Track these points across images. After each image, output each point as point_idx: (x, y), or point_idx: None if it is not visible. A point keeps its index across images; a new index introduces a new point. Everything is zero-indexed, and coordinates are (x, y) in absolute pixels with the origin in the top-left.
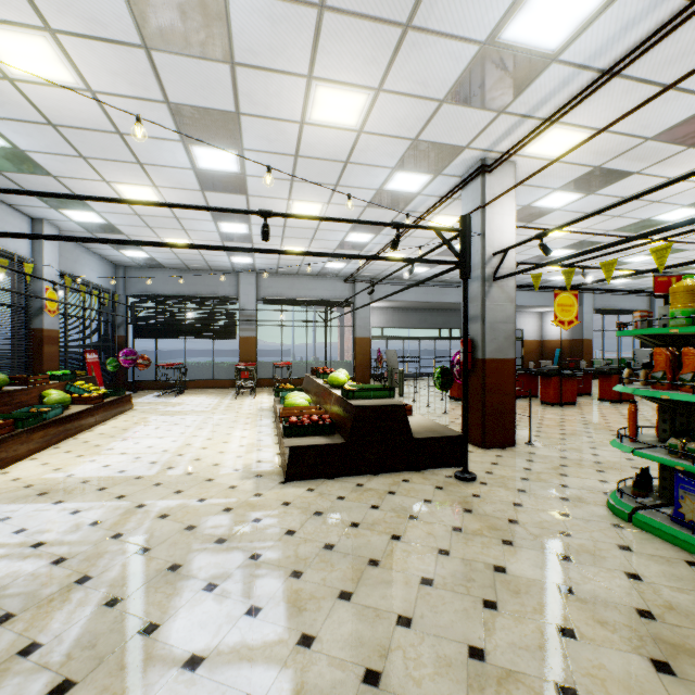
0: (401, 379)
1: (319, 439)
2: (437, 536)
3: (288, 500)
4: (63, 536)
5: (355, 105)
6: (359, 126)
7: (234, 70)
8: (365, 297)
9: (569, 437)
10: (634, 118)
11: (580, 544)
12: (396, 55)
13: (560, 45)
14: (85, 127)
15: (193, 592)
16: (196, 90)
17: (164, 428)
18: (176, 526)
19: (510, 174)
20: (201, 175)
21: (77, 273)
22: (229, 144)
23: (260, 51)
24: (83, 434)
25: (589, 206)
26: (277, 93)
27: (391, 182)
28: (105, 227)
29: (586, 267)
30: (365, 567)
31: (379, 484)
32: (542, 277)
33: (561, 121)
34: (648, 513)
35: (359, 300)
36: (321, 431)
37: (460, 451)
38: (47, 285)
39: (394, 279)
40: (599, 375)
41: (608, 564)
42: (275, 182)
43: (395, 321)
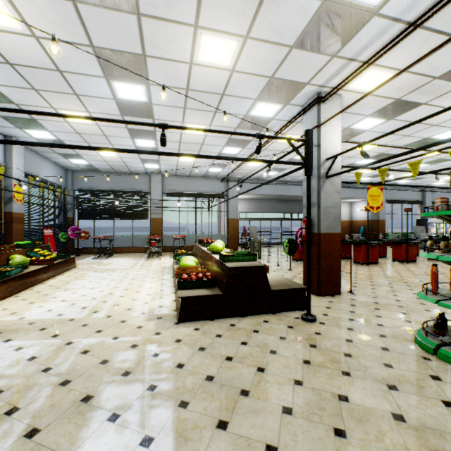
0: (259, 246)
1: (203, 291)
2: (292, 368)
3: (179, 337)
4: (4, 370)
5: (229, 50)
6: (232, 66)
7: (139, 19)
8: (235, 191)
9: (377, 287)
10: (428, 62)
11: (401, 375)
12: (260, 9)
13: (381, 1)
14: (34, 66)
15: (99, 422)
16: (112, 36)
17: (95, 281)
18: (93, 360)
19: (338, 103)
20: (120, 104)
21: (38, 174)
22: (139, 80)
23: (158, 4)
24: (37, 286)
25: (388, 128)
26: (172, 40)
27: (254, 110)
28: (56, 142)
29: (389, 169)
30: (238, 397)
31: (247, 324)
32: (352, 178)
33: (376, 63)
34: (449, 348)
35: (231, 193)
36: (205, 285)
37: (304, 299)
38: (15, 181)
39: (254, 180)
40: (393, 243)
41: (426, 392)
42: (172, 110)
43: (255, 208)
